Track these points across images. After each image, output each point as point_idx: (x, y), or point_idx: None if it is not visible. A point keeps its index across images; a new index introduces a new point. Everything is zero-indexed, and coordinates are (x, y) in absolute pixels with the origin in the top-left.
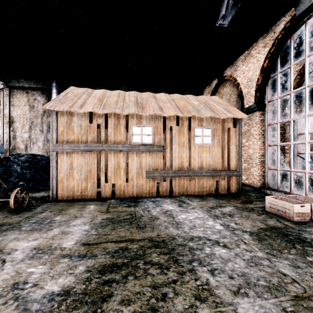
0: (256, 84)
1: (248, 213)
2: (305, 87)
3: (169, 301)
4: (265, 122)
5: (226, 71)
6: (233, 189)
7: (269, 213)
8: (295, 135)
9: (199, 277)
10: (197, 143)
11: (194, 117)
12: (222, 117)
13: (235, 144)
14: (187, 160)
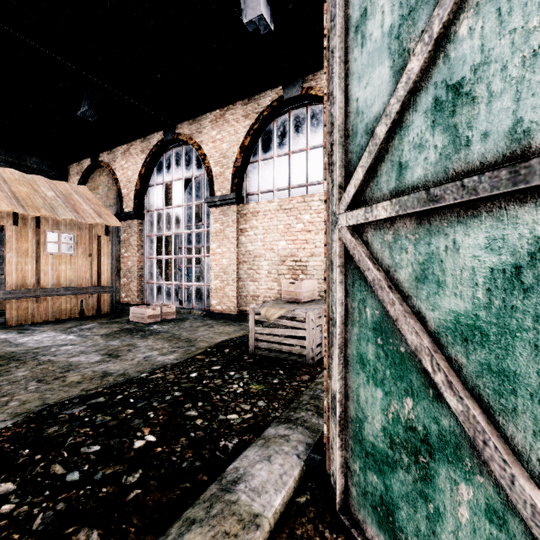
0: (135, 188)
1: (110, 325)
2: (173, 207)
3: (13, 371)
4: (144, 233)
5: (103, 155)
6: (105, 308)
7: (131, 322)
8: (177, 248)
9: (42, 359)
10: (51, 252)
11: (46, 216)
12: (89, 222)
13: (108, 255)
14: (34, 274)
